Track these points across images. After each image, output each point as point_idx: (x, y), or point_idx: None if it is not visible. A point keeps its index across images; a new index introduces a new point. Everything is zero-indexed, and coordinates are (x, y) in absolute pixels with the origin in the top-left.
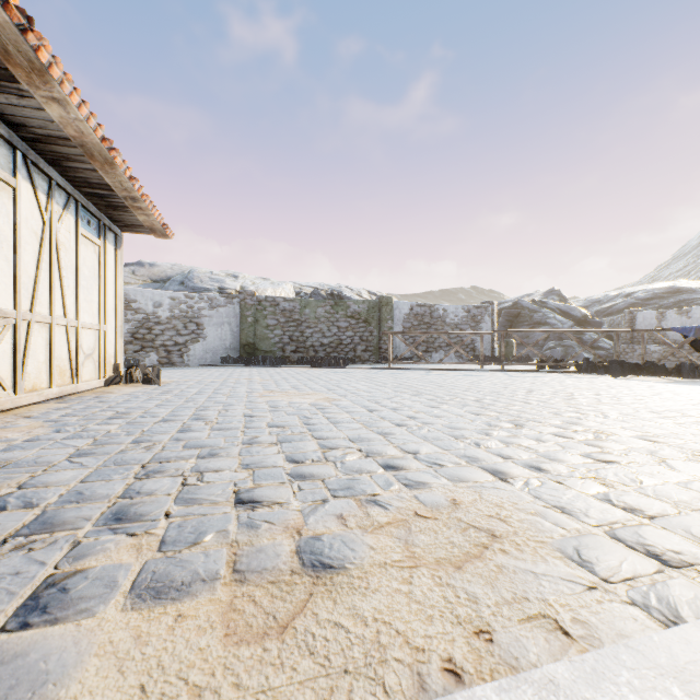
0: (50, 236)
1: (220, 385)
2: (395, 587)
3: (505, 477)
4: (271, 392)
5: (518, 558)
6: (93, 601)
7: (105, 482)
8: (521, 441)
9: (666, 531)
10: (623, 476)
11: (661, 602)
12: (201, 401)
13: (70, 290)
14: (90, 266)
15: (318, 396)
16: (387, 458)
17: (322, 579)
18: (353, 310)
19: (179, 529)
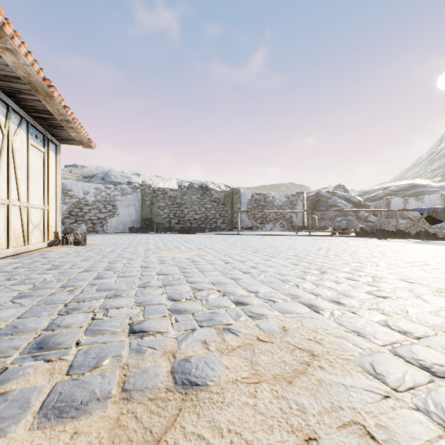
0: (8, 145)
1: (127, 246)
2: (244, 401)
3: (317, 309)
4: (161, 250)
5: (332, 373)
6: (7, 421)
7: (35, 318)
8: (325, 283)
9: (430, 348)
10: (395, 307)
11: (437, 407)
12: (113, 257)
13: (23, 182)
14: (37, 166)
15: (192, 253)
16: (237, 297)
17: (189, 395)
18: (215, 196)
19: (85, 355)
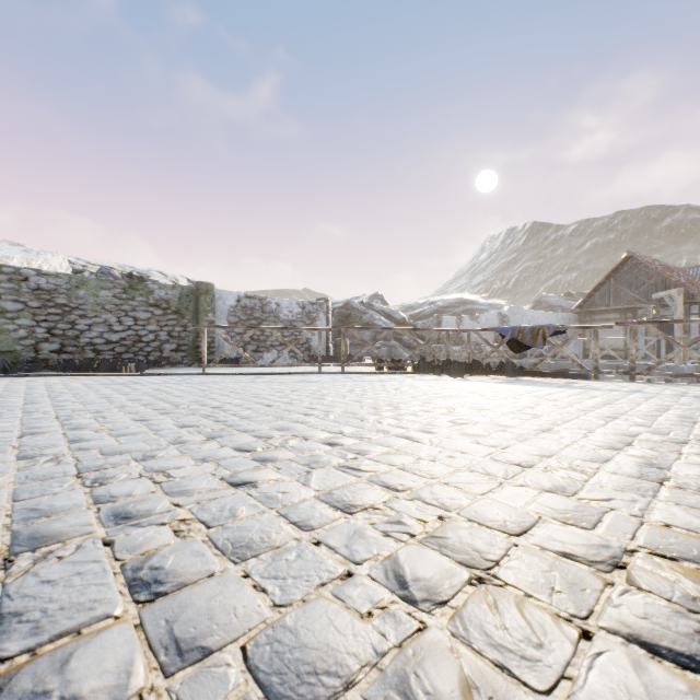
0: None
1: None
2: None
3: None
4: None
5: None
6: None
7: None
8: None
9: None
10: None
11: None
12: None
13: None
14: None
15: None
16: None
17: None
18: (159, 296)
19: None
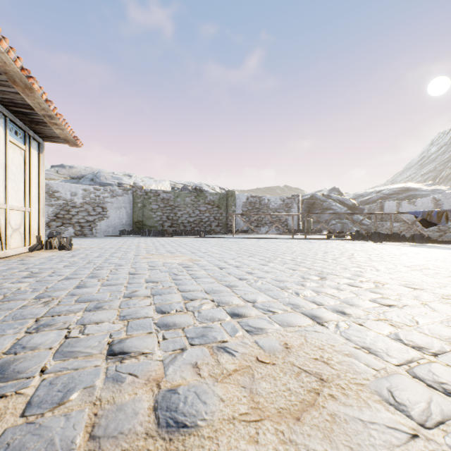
0: None
1: (115, 250)
2: (243, 449)
3: (321, 321)
4: (152, 255)
5: (346, 404)
6: None
7: None
8: (326, 290)
9: (450, 367)
10: (404, 317)
11: None
12: (99, 263)
13: None
14: (17, 164)
15: (185, 257)
16: (233, 307)
17: (174, 442)
18: (210, 199)
19: (49, 387)
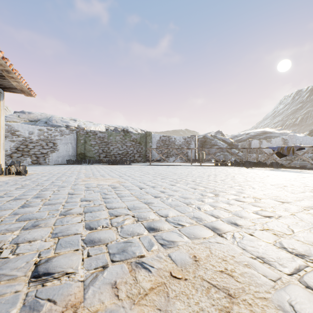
0: None
1: (61, 175)
2: None
3: (220, 232)
4: (89, 178)
5: None
6: None
7: None
8: (220, 205)
9: None
10: (282, 227)
11: None
12: (46, 185)
13: None
14: None
15: (114, 180)
16: (150, 222)
17: None
18: (133, 137)
19: None
